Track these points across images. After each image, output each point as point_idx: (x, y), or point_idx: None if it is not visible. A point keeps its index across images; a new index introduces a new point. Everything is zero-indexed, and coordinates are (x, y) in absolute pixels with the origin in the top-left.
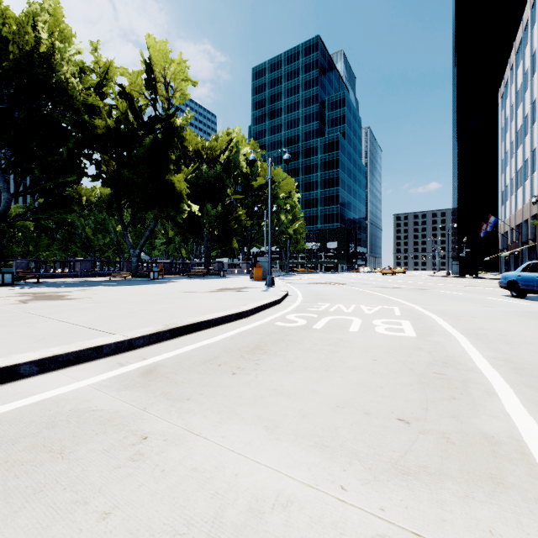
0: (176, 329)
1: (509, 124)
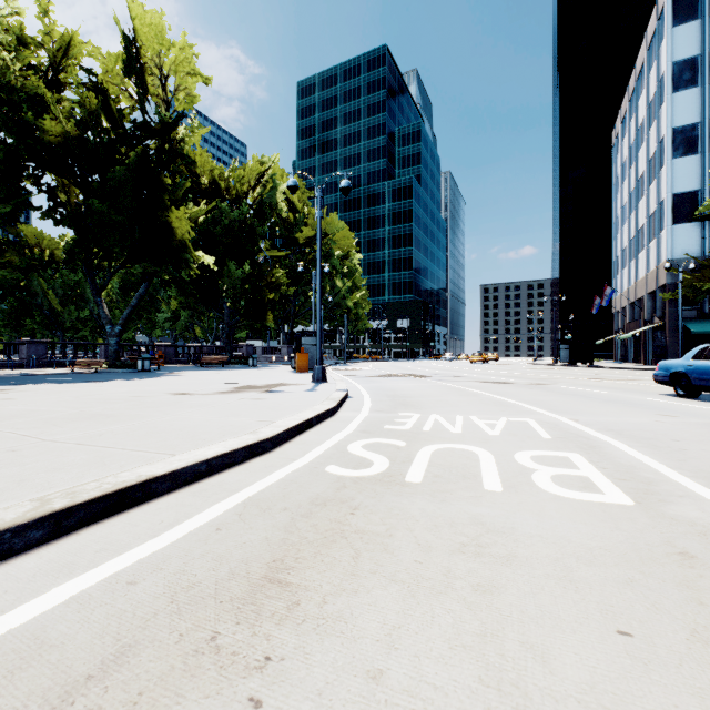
0: (68, 511)
1: (628, 171)
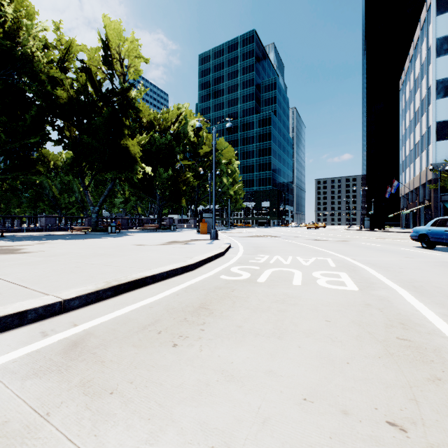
0: (118, 286)
1: (409, 106)
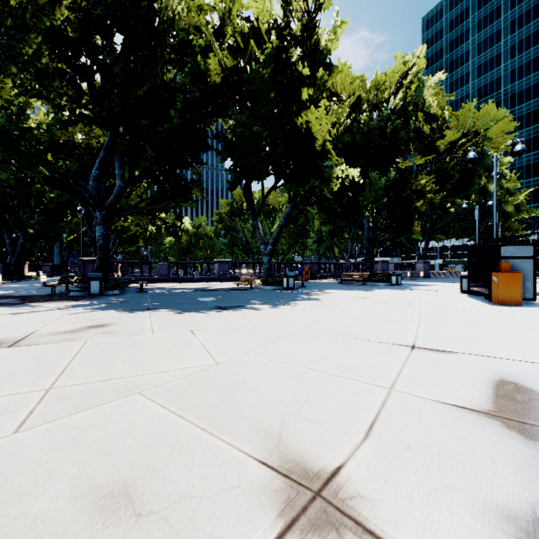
0: None
1: None
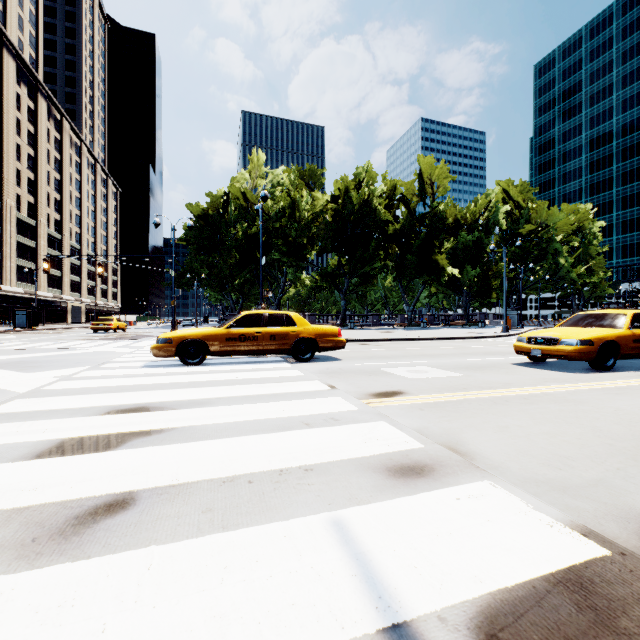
0: (443, 338)
1: None
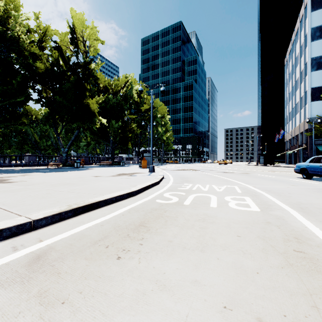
0: (77, 208)
1: (291, 77)
